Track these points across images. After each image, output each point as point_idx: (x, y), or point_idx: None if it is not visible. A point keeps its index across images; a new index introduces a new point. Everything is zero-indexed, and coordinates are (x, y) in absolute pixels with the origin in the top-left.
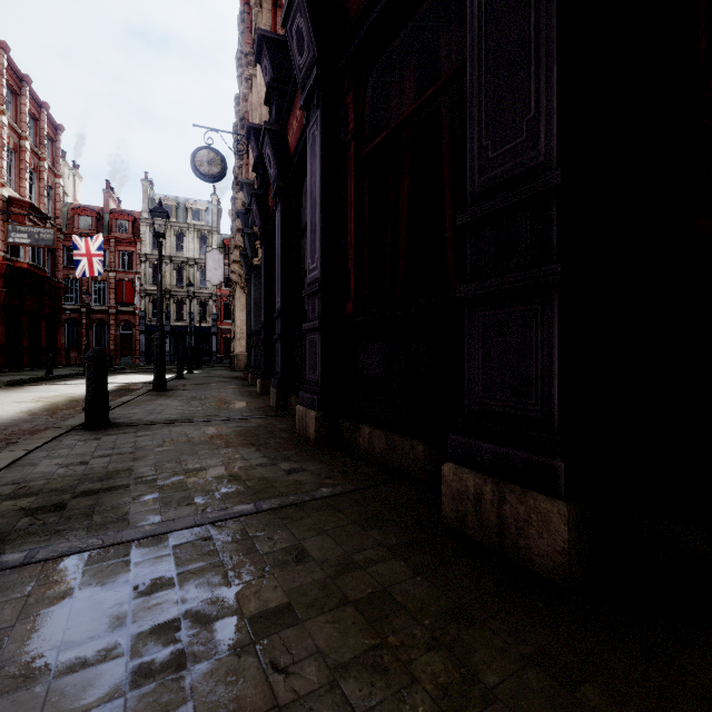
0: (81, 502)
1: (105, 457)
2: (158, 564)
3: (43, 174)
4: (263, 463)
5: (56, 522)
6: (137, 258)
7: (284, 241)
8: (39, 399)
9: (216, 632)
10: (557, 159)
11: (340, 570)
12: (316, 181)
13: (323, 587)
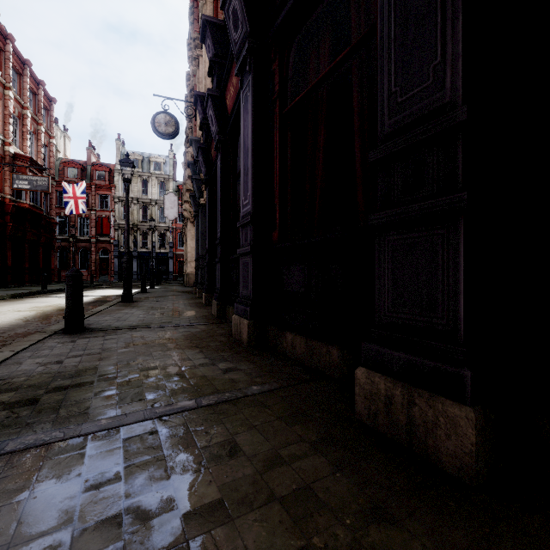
0: (52, 397)
1: (77, 357)
2: (109, 457)
3: (41, 135)
4: (204, 363)
5: (28, 415)
6: (112, 200)
7: (223, 184)
8: (34, 309)
9: (153, 529)
10: (463, 98)
11: (268, 465)
12: (248, 133)
13: (252, 483)
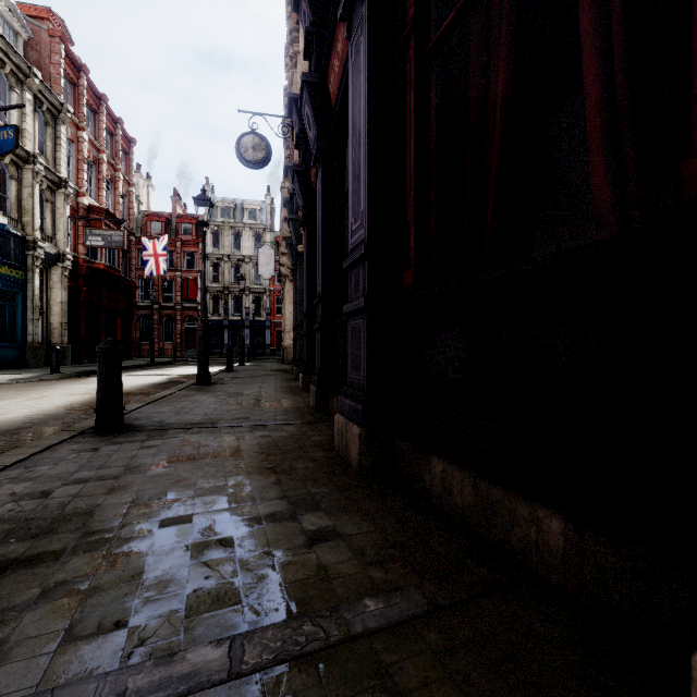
0: None
1: (78, 484)
2: None
3: (118, 183)
4: (277, 512)
5: None
6: (199, 258)
7: (325, 214)
8: (90, 392)
9: None
10: None
11: None
12: (360, 106)
13: None
